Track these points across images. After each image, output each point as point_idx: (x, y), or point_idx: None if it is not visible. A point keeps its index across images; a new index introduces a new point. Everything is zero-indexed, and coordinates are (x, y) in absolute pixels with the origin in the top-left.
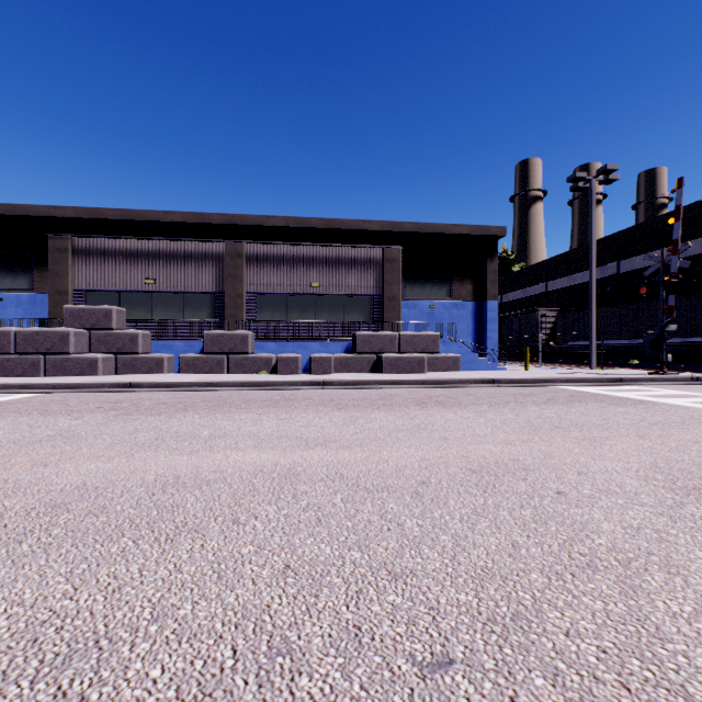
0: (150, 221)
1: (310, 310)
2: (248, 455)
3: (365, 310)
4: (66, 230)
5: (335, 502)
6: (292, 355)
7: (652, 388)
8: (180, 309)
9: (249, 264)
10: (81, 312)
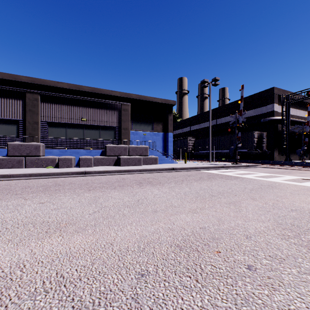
0: None
1: (81, 133)
2: None
3: (112, 134)
4: None
5: None
6: (68, 157)
7: (235, 170)
8: None
9: (43, 105)
10: None
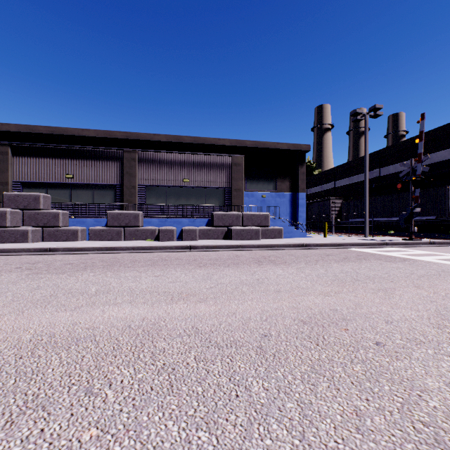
0: (72, 135)
1: (183, 197)
2: (122, 310)
3: (220, 198)
4: (11, 140)
5: (188, 362)
6: (169, 228)
7: (407, 249)
8: (91, 196)
9: (140, 165)
10: (16, 197)
